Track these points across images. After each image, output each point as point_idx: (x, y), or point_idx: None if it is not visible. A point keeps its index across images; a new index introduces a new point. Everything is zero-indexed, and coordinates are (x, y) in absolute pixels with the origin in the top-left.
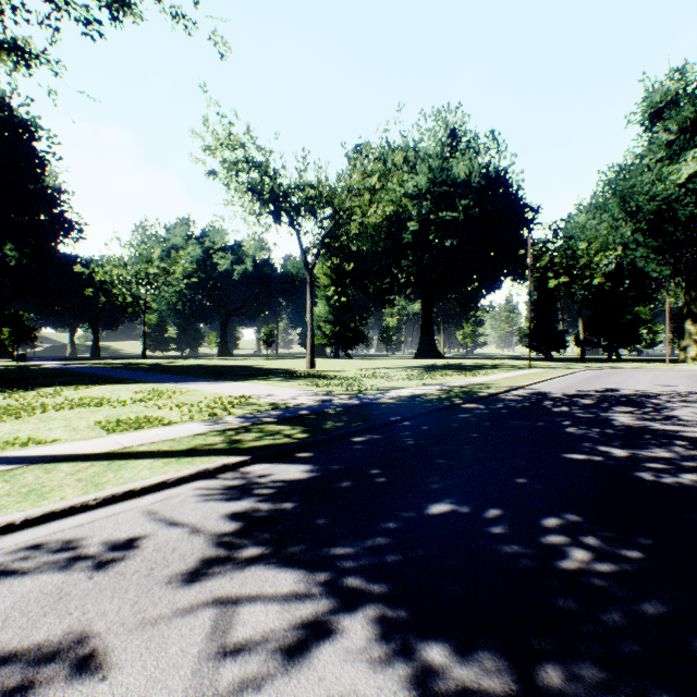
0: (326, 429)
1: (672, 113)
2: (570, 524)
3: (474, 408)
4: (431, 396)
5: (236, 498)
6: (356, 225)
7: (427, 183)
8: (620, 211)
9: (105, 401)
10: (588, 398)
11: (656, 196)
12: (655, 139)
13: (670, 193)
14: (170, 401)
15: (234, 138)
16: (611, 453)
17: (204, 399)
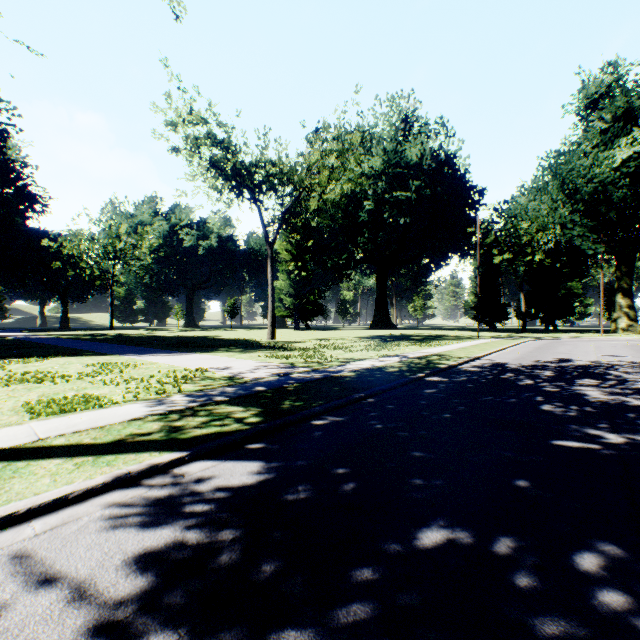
0: (283, 411)
1: (606, 103)
2: (617, 565)
3: (438, 382)
4: (393, 369)
5: (157, 522)
6: (316, 201)
7: (382, 164)
8: (559, 193)
9: (48, 376)
10: (547, 369)
11: (592, 179)
12: (590, 128)
13: (606, 176)
14: (120, 375)
15: (196, 114)
16: (606, 439)
17: (157, 372)
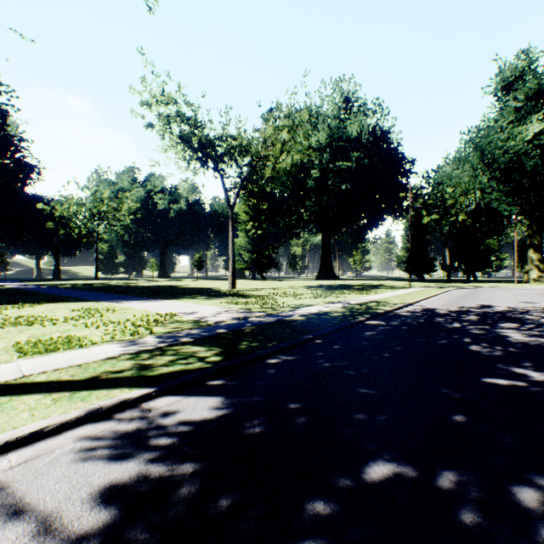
0: (241, 350)
1: (520, 85)
2: None
3: (377, 325)
4: (337, 314)
5: (123, 455)
6: (270, 170)
7: (327, 139)
8: (479, 162)
9: (38, 319)
10: (471, 314)
11: (508, 150)
12: (505, 107)
13: (520, 148)
14: (100, 319)
15: (167, 95)
16: (531, 377)
17: (132, 316)
